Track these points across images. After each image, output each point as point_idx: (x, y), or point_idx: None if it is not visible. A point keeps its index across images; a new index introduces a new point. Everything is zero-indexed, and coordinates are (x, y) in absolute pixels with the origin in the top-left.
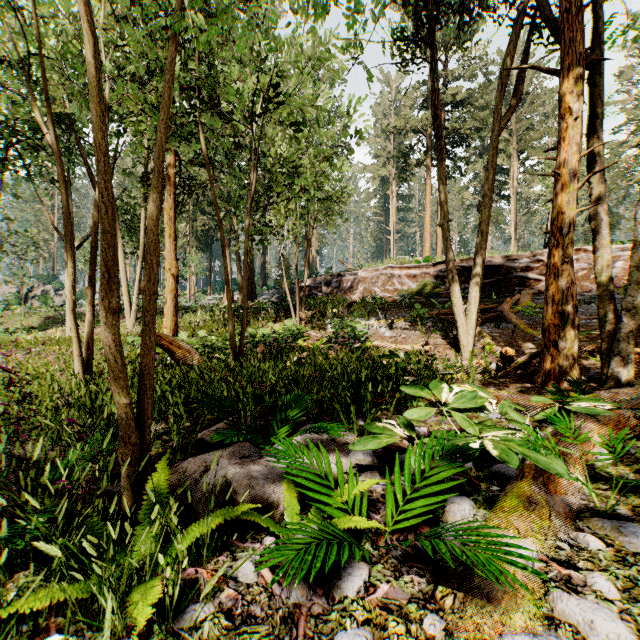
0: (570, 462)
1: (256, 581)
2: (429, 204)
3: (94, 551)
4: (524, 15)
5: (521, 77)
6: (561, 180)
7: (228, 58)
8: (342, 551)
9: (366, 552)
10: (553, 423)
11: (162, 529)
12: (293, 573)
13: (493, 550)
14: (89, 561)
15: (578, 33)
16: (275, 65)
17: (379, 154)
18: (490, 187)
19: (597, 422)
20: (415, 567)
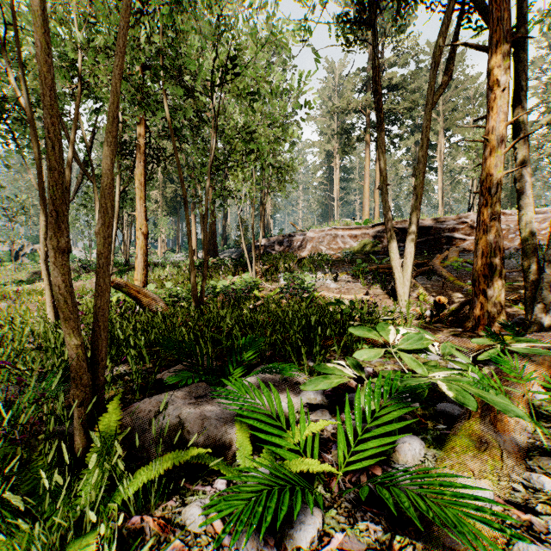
0: (516, 401)
1: (204, 529)
2: (368, 174)
3: (21, 506)
4: (454, 2)
5: (451, 58)
6: (489, 145)
7: (189, 31)
8: (295, 499)
9: (319, 497)
10: (488, 363)
11: (110, 472)
12: (241, 529)
13: (461, 503)
14: (13, 518)
15: (505, 13)
16: (232, 38)
17: (324, 131)
18: (424, 155)
19: (532, 362)
20: (369, 512)
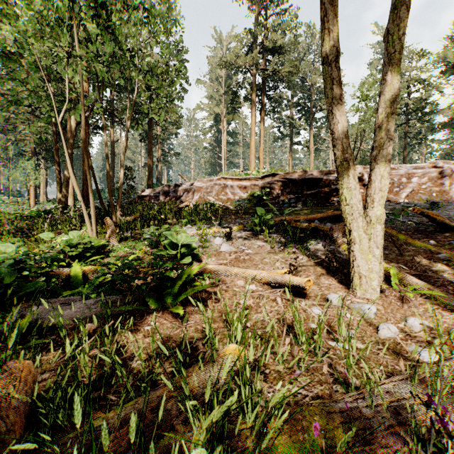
0: None
1: None
2: (254, 132)
3: None
4: None
5: None
6: None
7: None
8: None
9: None
10: None
11: None
12: None
13: None
14: None
15: None
16: None
17: (213, 96)
18: None
19: None
20: None
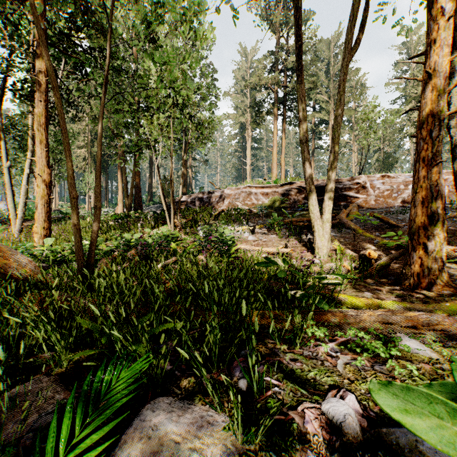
0: None
1: None
2: (276, 142)
3: None
4: None
5: (366, 16)
6: (430, 83)
7: None
8: None
9: None
10: None
11: None
12: None
13: None
14: None
15: None
16: None
17: (239, 106)
18: (342, 108)
19: None
20: None
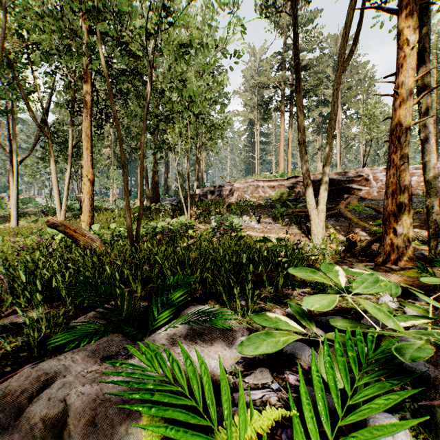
0: None
1: None
2: (283, 137)
3: None
4: None
5: (357, 31)
6: (399, 99)
7: None
8: None
9: None
10: (416, 299)
11: None
12: None
13: None
14: None
15: None
16: None
17: (248, 103)
18: (335, 113)
19: None
20: None
